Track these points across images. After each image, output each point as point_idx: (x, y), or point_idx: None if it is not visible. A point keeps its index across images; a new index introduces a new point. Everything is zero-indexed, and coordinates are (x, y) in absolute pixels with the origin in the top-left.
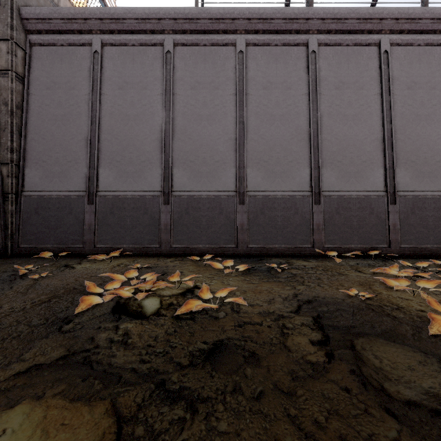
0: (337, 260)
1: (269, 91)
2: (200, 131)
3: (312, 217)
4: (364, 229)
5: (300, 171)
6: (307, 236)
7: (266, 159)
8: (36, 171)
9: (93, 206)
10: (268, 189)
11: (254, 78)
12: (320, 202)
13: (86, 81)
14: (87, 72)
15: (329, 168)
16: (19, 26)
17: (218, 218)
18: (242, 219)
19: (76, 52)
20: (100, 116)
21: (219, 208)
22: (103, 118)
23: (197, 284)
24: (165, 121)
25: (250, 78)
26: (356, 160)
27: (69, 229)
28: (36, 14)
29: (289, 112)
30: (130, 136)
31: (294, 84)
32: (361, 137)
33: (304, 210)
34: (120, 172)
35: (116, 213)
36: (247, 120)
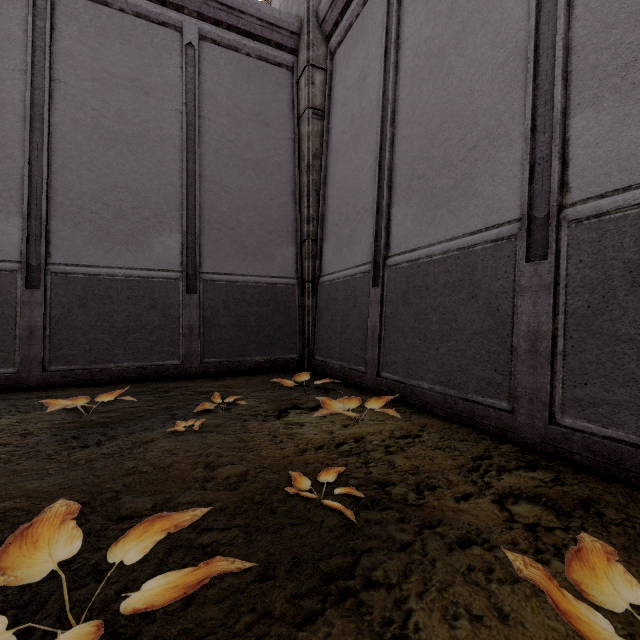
0: None
1: None
2: None
3: None
4: None
5: None
6: None
7: None
8: (330, 243)
9: (378, 289)
10: None
11: None
12: None
13: (380, 46)
14: (382, 27)
15: None
16: (317, 39)
17: None
18: None
19: (371, 7)
20: (396, 97)
21: None
22: (399, 98)
23: None
24: None
25: None
26: None
27: (352, 335)
28: (329, 0)
29: None
30: (445, 97)
31: None
32: None
33: None
34: (423, 201)
35: (412, 301)
36: None
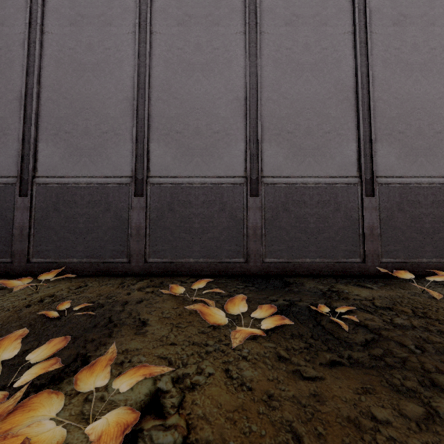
0: (434, 294)
1: (295, 29)
2: (191, 87)
3: (362, 216)
4: (442, 234)
5: (342, 147)
6: (355, 244)
7: (290, 129)
8: None
9: (27, 199)
10: (294, 173)
11: (272, 9)
12: (374, 193)
13: (21, 14)
14: (23, 0)
15: (386, 142)
16: None
17: (217, 217)
18: (255, 219)
19: None
20: (41, 65)
21: (220, 202)
22: (45, 68)
23: (159, 391)
24: (138, 72)
25: (266, 10)
26: (426, 131)
27: None
28: None
29: (324, 59)
30: (86, 94)
31: (332, 18)
32: (433, 96)
33: (349, 205)
34: (70, 148)
35: (63, 210)
36: (262, 71)
